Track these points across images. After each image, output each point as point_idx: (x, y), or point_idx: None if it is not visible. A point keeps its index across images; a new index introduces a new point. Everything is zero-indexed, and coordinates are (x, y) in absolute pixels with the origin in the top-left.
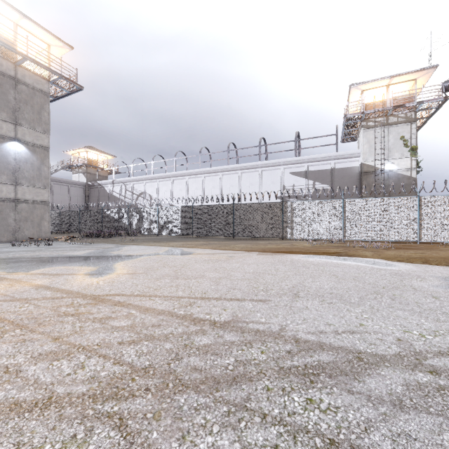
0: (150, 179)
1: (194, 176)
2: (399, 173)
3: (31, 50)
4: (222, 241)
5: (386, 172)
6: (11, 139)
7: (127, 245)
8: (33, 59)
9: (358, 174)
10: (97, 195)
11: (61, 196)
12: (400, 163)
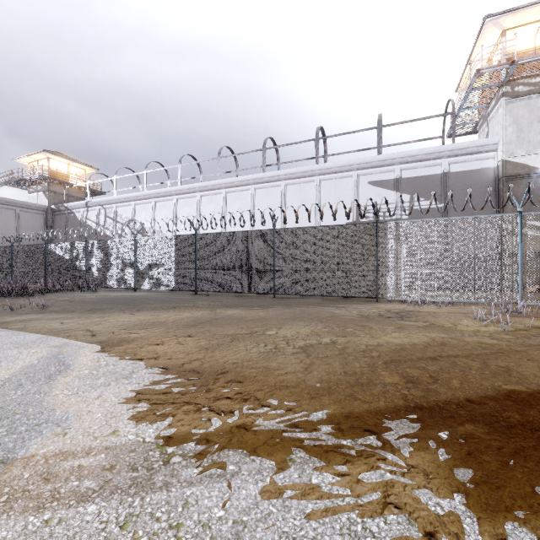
0: (142, 198)
1: (210, 192)
2: None
3: None
4: (248, 309)
5: None
6: None
7: None
8: None
9: (492, 181)
10: (65, 225)
11: (2, 225)
12: None
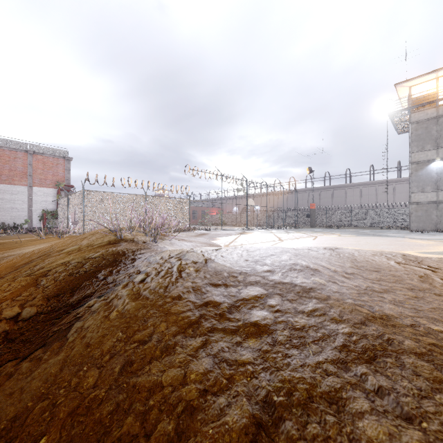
0: None
1: None
2: None
3: (440, 92)
4: None
5: None
6: (434, 160)
7: None
8: (441, 99)
9: None
10: None
11: None
12: None
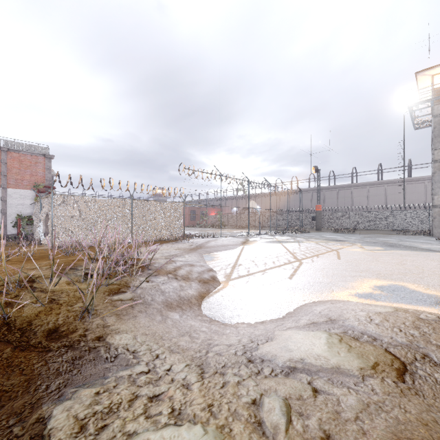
0: None
1: None
2: None
3: None
4: None
5: None
6: None
7: None
8: None
9: None
10: None
11: None
12: None
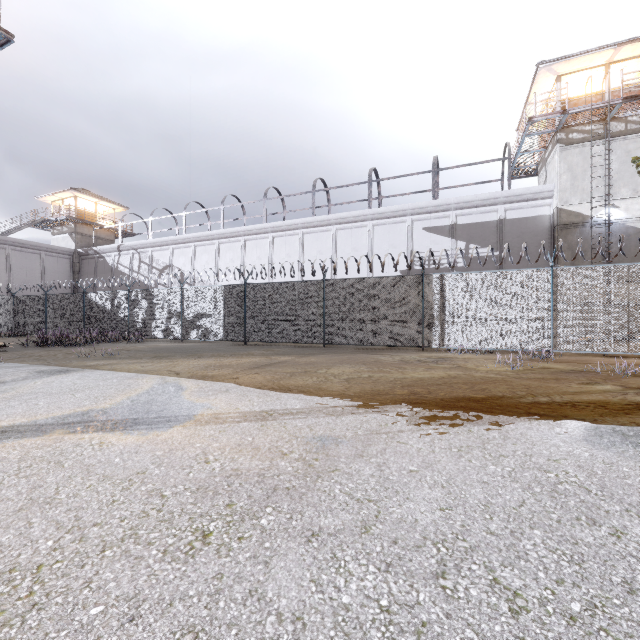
0: (180, 242)
1: (255, 236)
2: (629, 226)
3: None
4: (300, 356)
5: (603, 225)
6: None
7: (68, 369)
8: None
9: (548, 229)
10: (93, 270)
11: (26, 271)
12: (632, 207)
